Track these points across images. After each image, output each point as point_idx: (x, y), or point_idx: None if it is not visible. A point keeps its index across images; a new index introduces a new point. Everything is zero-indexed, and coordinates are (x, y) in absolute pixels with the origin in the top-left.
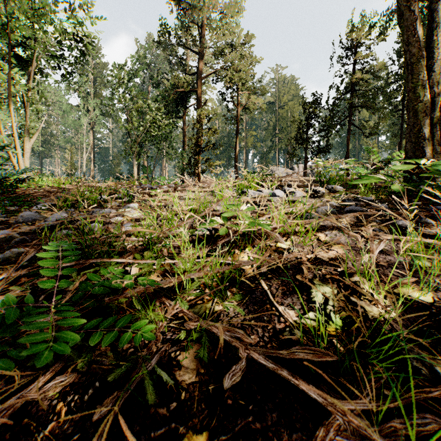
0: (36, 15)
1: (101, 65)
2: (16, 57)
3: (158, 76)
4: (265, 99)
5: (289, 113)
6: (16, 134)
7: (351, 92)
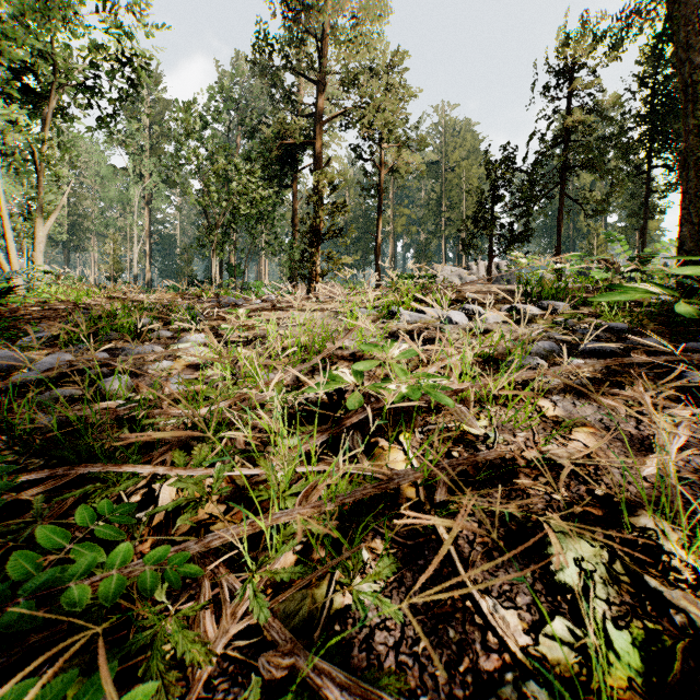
0: (37, 10)
1: (162, 104)
2: (23, 89)
3: (253, 119)
4: (424, 157)
5: (463, 179)
6: (5, 213)
7: (564, 144)
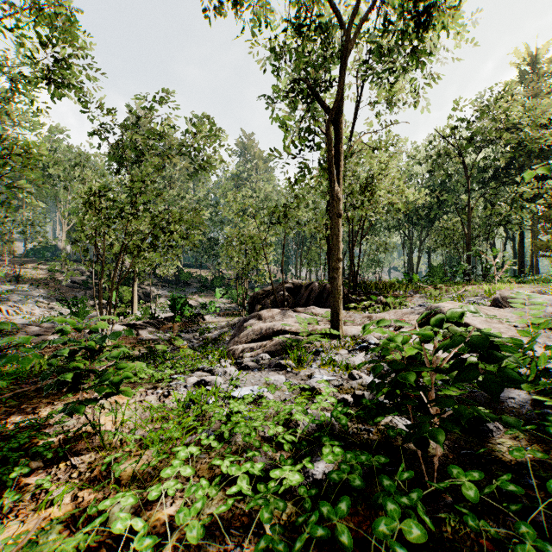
0: None
1: None
2: None
3: None
4: None
5: None
6: None
7: None
